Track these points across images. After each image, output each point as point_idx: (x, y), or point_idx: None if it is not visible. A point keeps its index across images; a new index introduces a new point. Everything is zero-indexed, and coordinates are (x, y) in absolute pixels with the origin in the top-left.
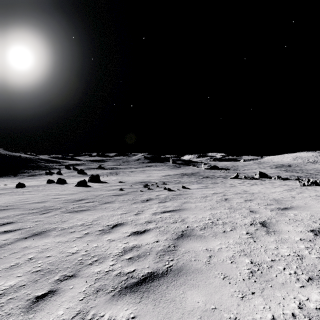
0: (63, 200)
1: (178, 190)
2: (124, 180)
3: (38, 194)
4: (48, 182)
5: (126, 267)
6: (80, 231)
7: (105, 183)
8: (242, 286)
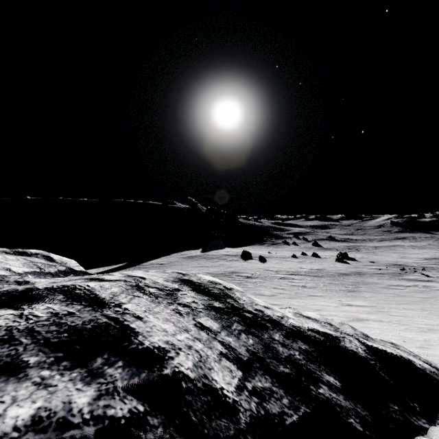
0: (348, 271)
1: (436, 277)
2: (373, 260)
3: (323, 265)
4: (302, 254)
5: (404, 290)
6: (379, 283)
7: (357, 261)
8: (435, 295)
